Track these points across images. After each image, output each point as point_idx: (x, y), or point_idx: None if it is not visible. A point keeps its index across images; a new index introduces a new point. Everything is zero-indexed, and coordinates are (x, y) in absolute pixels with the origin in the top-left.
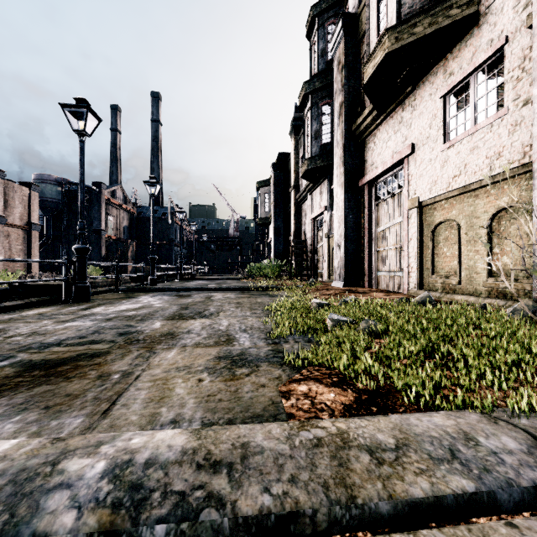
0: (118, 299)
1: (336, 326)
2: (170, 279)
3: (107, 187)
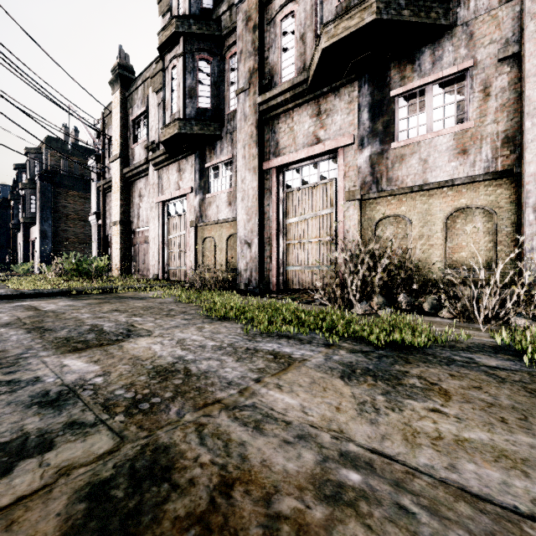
0: None
1: None
2: None
3: None
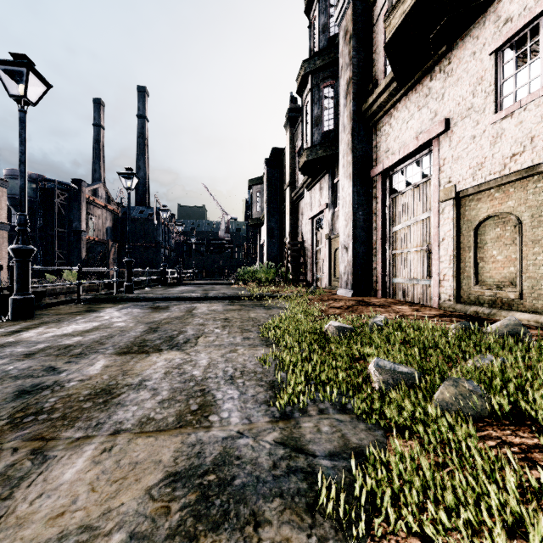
0: (73, 315)
1: (389, 384)
2: (152, 285)
3: (88, 185)
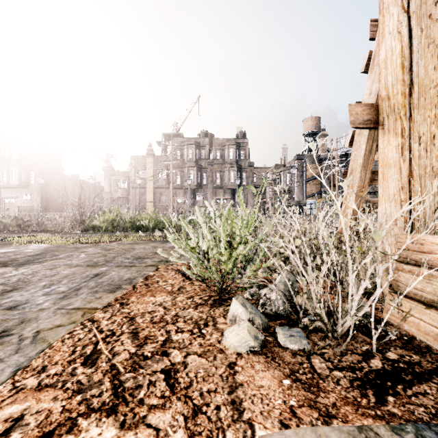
0: None
1: None
2: None
3: None
